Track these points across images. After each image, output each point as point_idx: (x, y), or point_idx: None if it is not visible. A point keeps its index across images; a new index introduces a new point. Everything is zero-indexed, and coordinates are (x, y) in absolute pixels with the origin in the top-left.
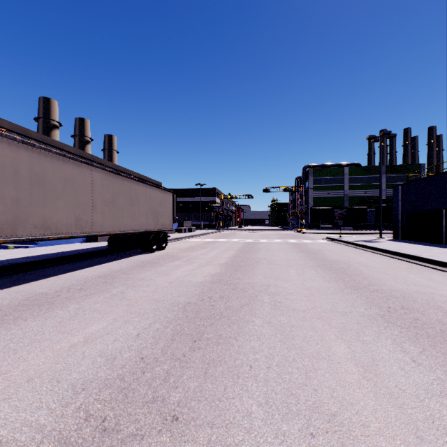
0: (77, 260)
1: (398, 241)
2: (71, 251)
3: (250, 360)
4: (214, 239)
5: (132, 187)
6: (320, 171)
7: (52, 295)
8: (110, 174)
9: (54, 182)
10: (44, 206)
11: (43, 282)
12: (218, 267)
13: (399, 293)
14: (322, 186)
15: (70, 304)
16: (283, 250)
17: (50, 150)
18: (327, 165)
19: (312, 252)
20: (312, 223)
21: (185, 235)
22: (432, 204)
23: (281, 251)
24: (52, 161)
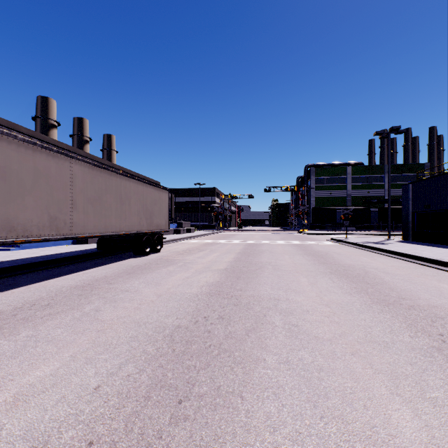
0: (58, 266)
1: (409, 242)
2: (54, 255)
3: (266, 447)
4: (213, 241)
5: (121, 183)
6: (322, 170)
7: (6, 314)
8: (94, 168)
9: (20, 175)
10: (7, 203)
11: (6, 295)
12: (218, 273)
13: (442, 311)
14: (324, 186)
15: (24, 329)
16: (288, 253)
17: (15, 136)
18: (329, 165)
19: (320, 255)
20: (314, 224)
21: (183, 236)
22: (447, 204)
23: (285, 253)
24: (17, 149)
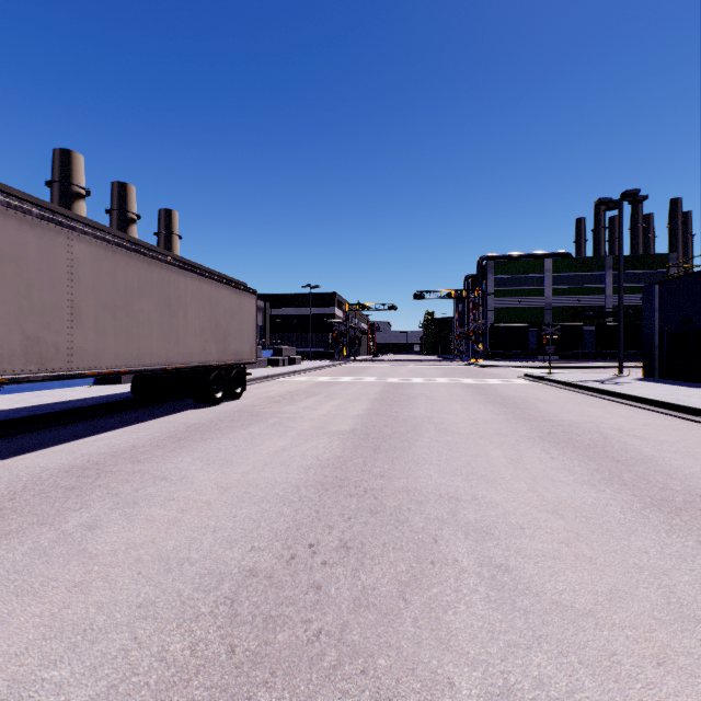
0: (55, 425)
1: (657, 381)
2: (54, 405)
3: None
4: (332, 378)
5: (170, 280)
6: (506, 265)
7: None
8: (116, 251)
9: None
10: None
11: None
12: (338, 440)
13: None
14: (509, 290)
15: None
16: (458, 399)
17: None
18: (516, 256)
19: (514, 404)
20: (493, 351)
21: (283, 371)
22: None
23: (454, 401)
24: None
